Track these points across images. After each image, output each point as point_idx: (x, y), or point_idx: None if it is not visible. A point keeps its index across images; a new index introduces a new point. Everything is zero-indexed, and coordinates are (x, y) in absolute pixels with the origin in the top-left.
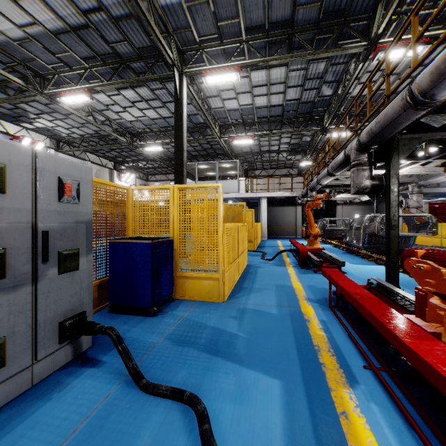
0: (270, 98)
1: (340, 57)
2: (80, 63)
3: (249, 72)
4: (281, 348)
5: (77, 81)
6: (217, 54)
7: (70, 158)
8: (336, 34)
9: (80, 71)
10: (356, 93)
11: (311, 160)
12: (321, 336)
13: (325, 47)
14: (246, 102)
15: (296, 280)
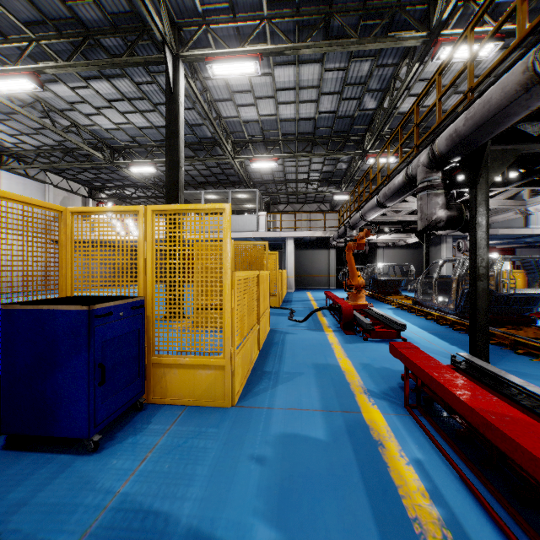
0: (299, 108)
1: (389, 56)
2: (21, 31)
3: (273, 68)
4: (349, 537)
5: (17, 59)
6: (229, 36)
7: (20, 179)
8: (387, 19)
9: (22, 44)
10: (404, 108)
11: (346, 193)
12: (416, 488)
13: (373, 35)
14: (268, 111)
15: (342, 355)
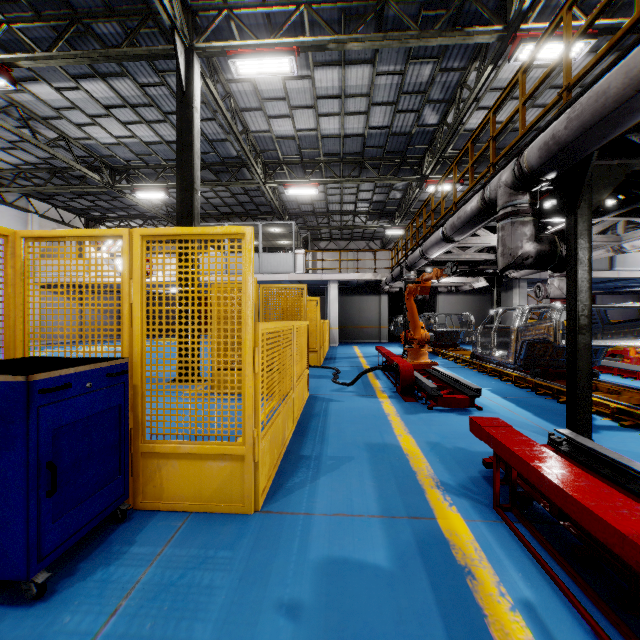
0: (345, 122)
1: (455, 58)
2: None
3: (312, 69)
4: None
5: None
6: (257, 26)
7: None
8: (455, 9)
9: None
10: (472, 124)
11: (401, 228)
12: None
13: (437, 28)
14: (306, 124)
15: (403, 430)
